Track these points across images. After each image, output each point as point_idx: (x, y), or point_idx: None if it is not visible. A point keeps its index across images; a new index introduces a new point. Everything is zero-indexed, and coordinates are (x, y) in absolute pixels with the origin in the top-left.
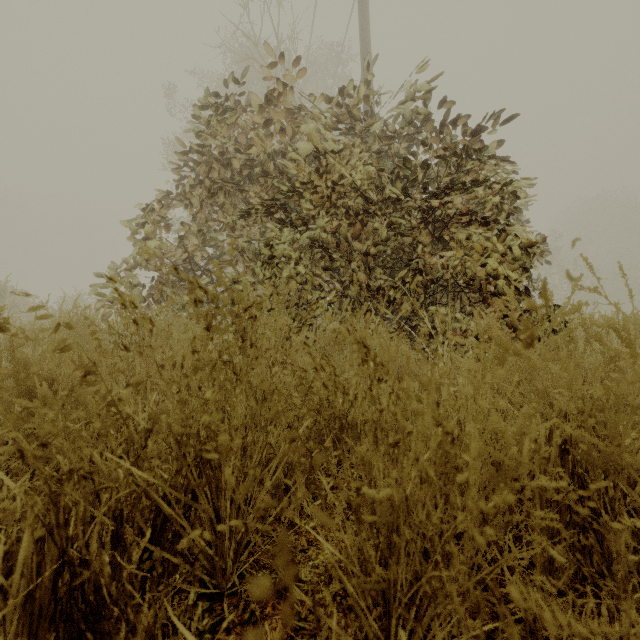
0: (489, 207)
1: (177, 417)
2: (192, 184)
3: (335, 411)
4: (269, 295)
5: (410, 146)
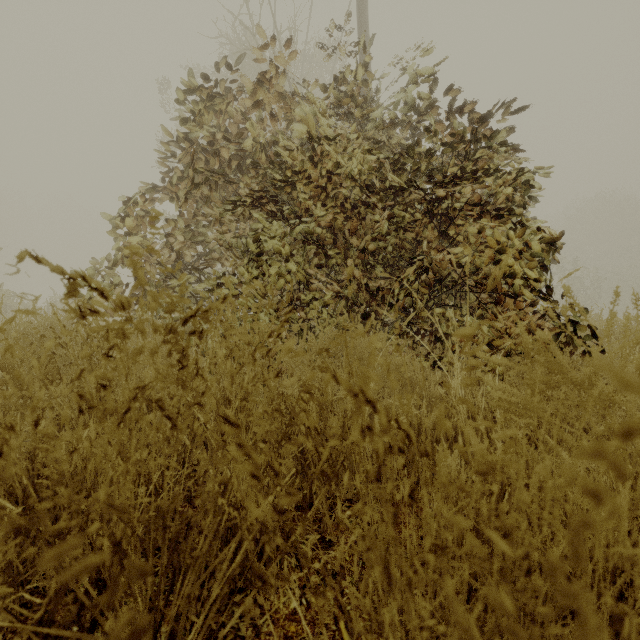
0: (500, 199)
1: (49, 506)
2: (178, 176)
3: (303, 559)
4: (221, 299)
5: (411, 137)
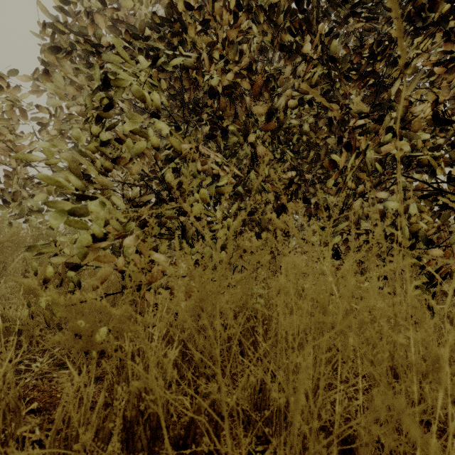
0: None
1: None
2: None
3: None
4: None
5: None
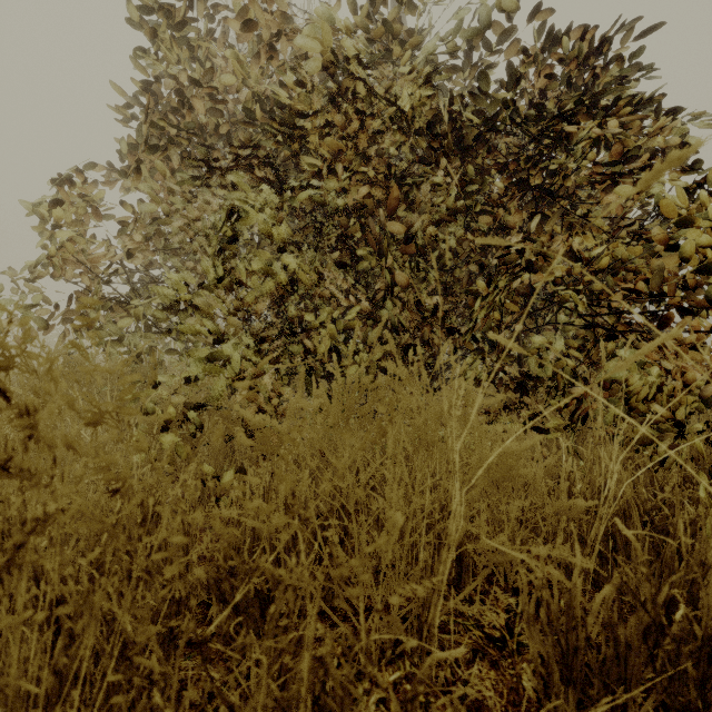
0: None
1: None
2: (132, 145)
3: None
4: None
5: None
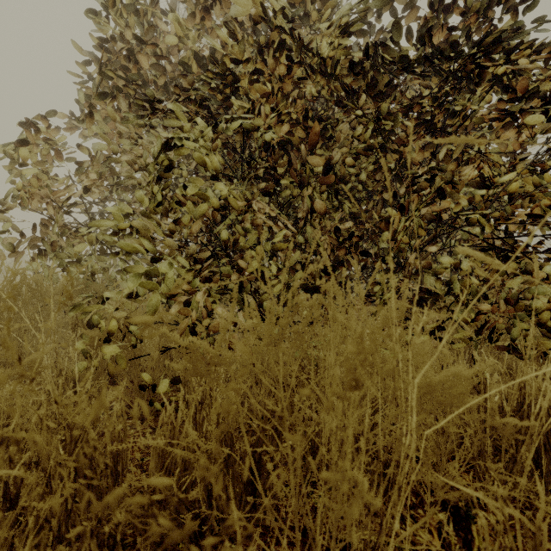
0: None
1: None
2: (88, 97)
3: None
4: None
5: None
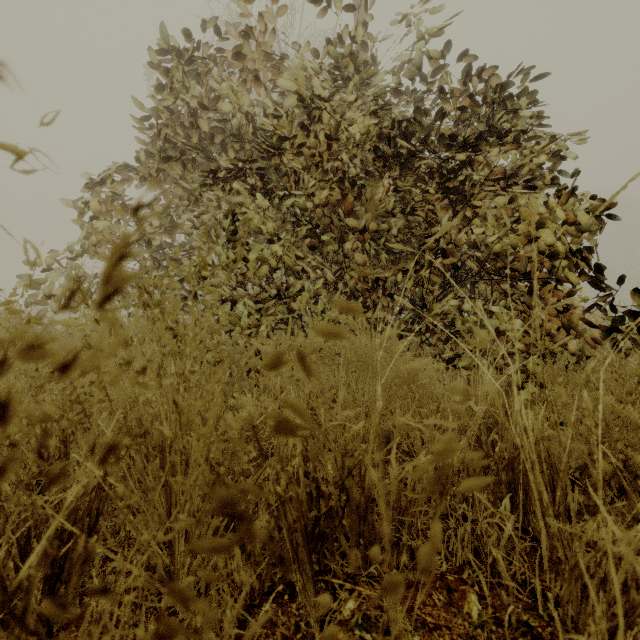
0: (527, 169)
1: None
2: (151, 153)
3: None
4: None
5: None
